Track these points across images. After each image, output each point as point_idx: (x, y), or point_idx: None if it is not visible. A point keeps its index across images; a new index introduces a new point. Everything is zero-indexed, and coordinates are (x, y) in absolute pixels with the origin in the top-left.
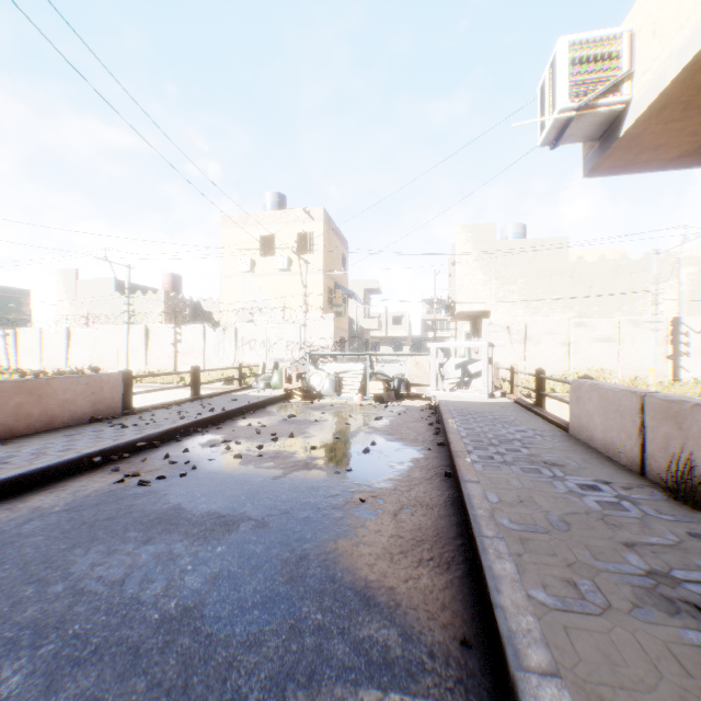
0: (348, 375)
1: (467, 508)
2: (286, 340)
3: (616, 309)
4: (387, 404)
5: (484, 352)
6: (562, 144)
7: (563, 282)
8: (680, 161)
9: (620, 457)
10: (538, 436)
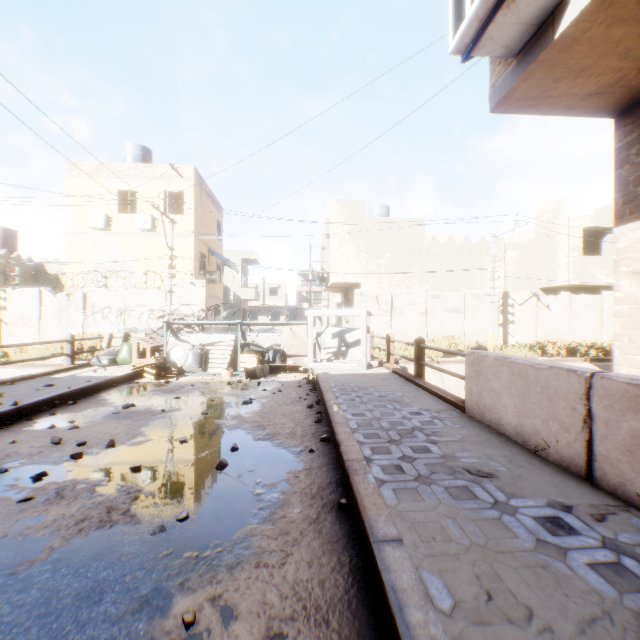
0: (217, 347)
1: None
2: (149, 307)
3: (461, 284)
4: (259, 381)
5: (363, 320)
6: (477, 54)
7: (421, 258)
8: (589, 103)
9: (550, 452)
10: (437, 420)
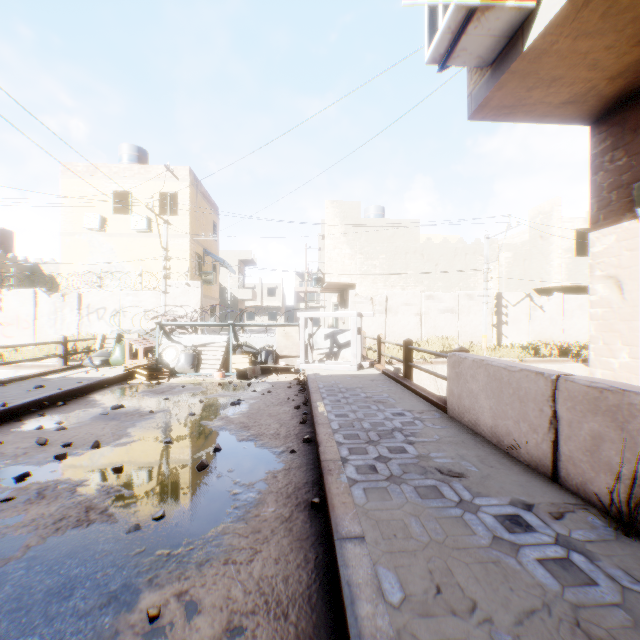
0: (209, 348)
1: (349, 638)
2: (144, 308)
3: (456, 285)
4: (250, 382)
5: (354, 322)
6: (453, 64)
7: (416, 259)
8: (564, 111)
9: (521, 452)
10: (418, 421)
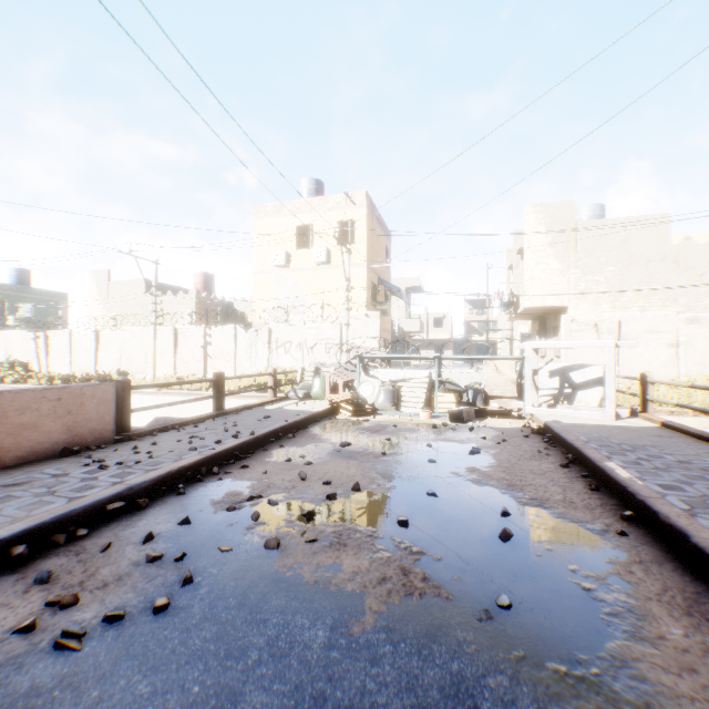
0: (409, 383)
1: None
2: (325, 341)
3: None
4: (472, 426)
5: (609, 354)
6: None
7: (664, 268)
8: None
9: None
10: None
